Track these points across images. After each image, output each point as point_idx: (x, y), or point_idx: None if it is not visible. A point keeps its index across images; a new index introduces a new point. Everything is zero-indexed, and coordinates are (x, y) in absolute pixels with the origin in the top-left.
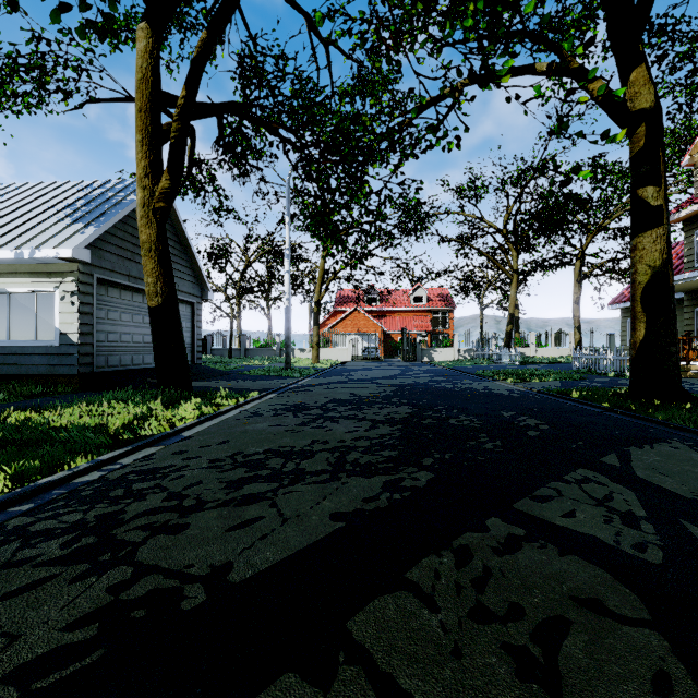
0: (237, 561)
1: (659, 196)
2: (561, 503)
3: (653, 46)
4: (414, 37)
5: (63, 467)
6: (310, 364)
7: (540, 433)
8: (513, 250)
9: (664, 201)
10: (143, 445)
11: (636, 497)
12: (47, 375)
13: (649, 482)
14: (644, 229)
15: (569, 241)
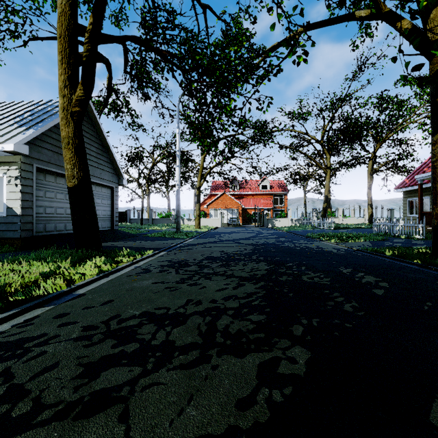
0: None
1: None
2: None
3: None
4: None
5: None
6: (194, 229)
7: (385, 291)
8: (327, 154)
9: None
10: (32, 306)
11: None
12: None
13: None
14: None
15: (365, 148)
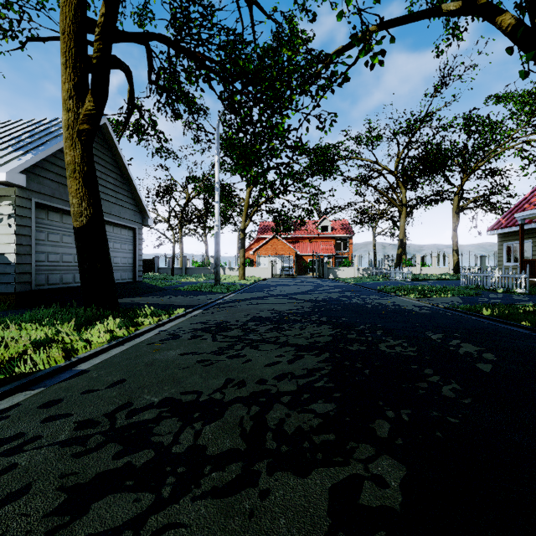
0: None
1: None
2: None
3: None
4: None
5: None
6: (237, 281)
7: (493, 367)
8: (402, 187)
9: None
10: (12, 389)
11: None
12: None
13: None
14: None
15: (449, 180)
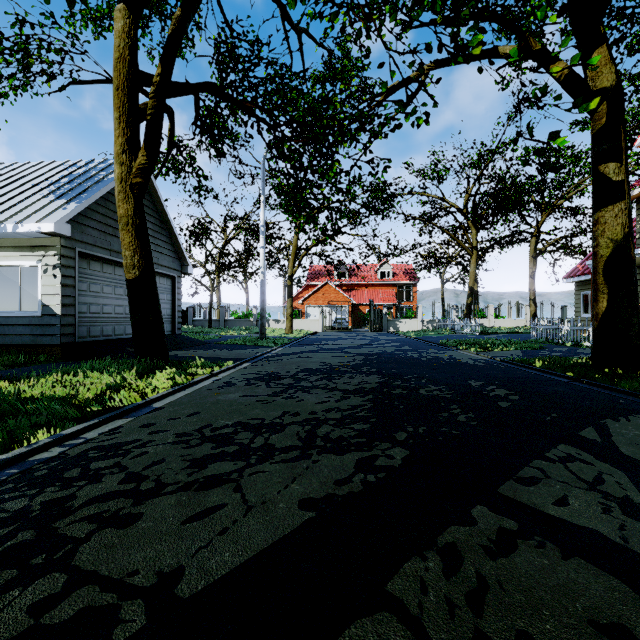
0: (189, 565)
1: (620, 172)
2: (549, 486)
3: (613, 29)
4: (383, 19)
5: (22, 443)
6: (284, 334)
7: (511, 404)
8: (472, 228)
9: (625, 176)
10: (111, 417)
11: (629, 479)
12: (30, 345)
13: (637, 461)
14: (605, 204)
15: (525, 220)
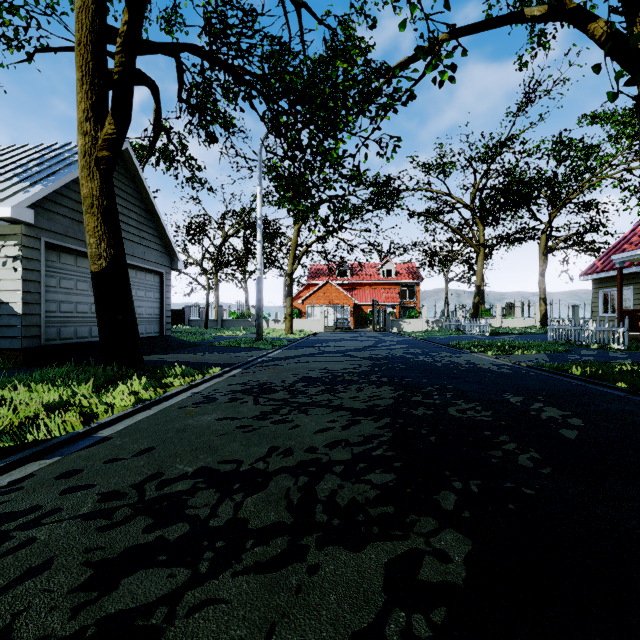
0: None
1: None
2: None
3: None
4: None
5: None
6: (283, 335)
7: (579, 433)
8: (480, 224)
9: None
10: (25, 458)
11: None
12: None
13: None
14: None
15: (535, 215)
